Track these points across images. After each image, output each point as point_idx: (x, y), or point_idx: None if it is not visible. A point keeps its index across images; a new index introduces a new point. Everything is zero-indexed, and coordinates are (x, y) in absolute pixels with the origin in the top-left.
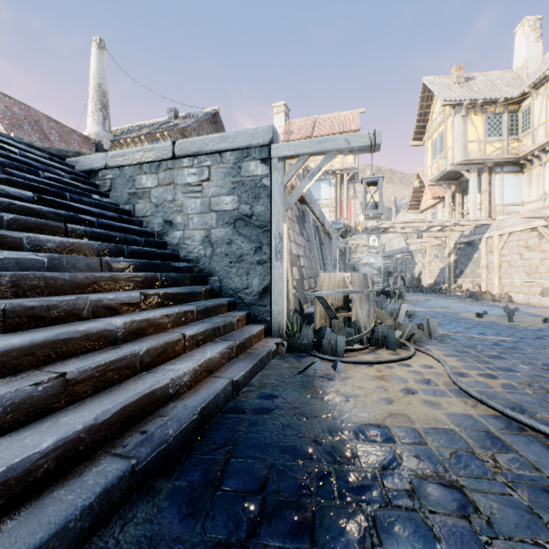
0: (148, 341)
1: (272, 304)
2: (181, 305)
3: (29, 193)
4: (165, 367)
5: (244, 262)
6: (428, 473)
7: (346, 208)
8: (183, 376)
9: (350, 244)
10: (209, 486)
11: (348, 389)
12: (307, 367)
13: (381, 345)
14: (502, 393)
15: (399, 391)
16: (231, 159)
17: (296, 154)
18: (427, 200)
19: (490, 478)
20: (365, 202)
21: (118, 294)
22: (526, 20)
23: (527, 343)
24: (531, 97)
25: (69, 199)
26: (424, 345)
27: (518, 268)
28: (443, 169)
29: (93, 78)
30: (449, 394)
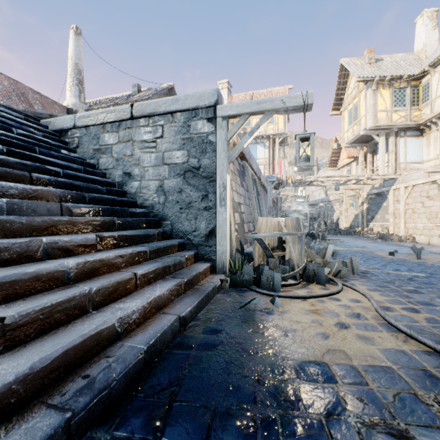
0: (100, 281)
1: (217, 244)
2: (135, 246)
3: None
4: (115, 306)
5: (192, 208)
6: (375, 420)
7: (277, 166)
8: (131, 314)
9: (281, 194)
10: (150, 438)
11: (286, 323)
12: (248, 302)
13: (312, 280)
14: (428, 327)
15: (333, 325)
16: (181, 118)
17: (238, 114)
18: (343, 159)
19: (439, 426)
20: (299, 156)
21: (74, 236)
22: (425, 11)
23: (437, 278)
24: (430, 74)
25: (38, 152)
26: (349, 280)
27: (420, 214)
28: (357, 133)
29: (70, 59)
30: (379, 328)
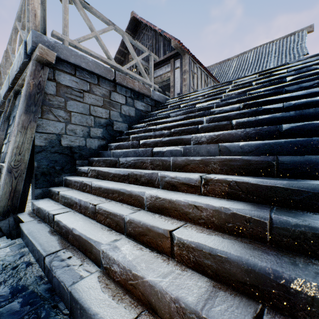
0: (143, 217)
1: None
2: (257, 206)
3: (237, 105)
4: (127, 244)
5: None
6: None
7: None
8: (113, 261)
9: None
10: None
11: None
12: None
13: None
14: None
15: None
16: None
17: None
18: None
19: None
20: None
21: (178, 174)
22: None
23: None
24: None
25: (284, 93)
26: None
27: None
28: None
29: None
30: None
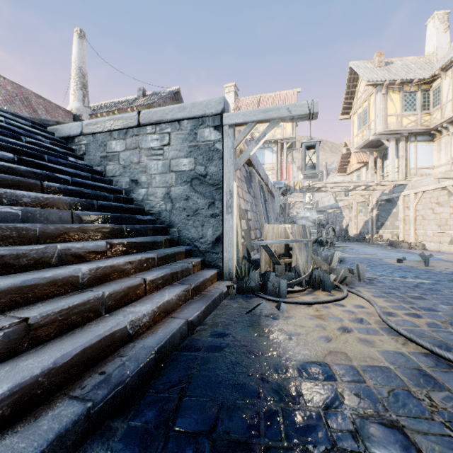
0: (111, 286)
1: (223, 251)
2: (143, 253)
3: (10, 154)
4: (127, 309)
5: (199, 216)
6: (369, 412)
7: (285, 171)
8: (142, 317)
9: (289, 201)
10: (162, 427)
11: (291, 327)
12: (254, 308)
13: (318, 287)
14: (428, 331)
15: (336, 330)
16: (188, 126)
17: (244, 122)
18: (353, 164)
19: (428, 417)
20: (304, 163)
21: (86, 243)
22: (436, 14)
23: (443, 285)
24: (440, 78)
25: (47, 160)
26: (354, 287)
27: (430, 220)
28: (366, 138)
29: (74, 62)
30: (380, 332)
